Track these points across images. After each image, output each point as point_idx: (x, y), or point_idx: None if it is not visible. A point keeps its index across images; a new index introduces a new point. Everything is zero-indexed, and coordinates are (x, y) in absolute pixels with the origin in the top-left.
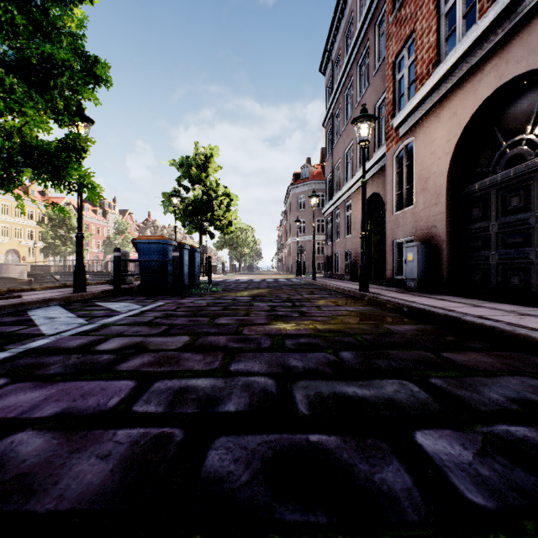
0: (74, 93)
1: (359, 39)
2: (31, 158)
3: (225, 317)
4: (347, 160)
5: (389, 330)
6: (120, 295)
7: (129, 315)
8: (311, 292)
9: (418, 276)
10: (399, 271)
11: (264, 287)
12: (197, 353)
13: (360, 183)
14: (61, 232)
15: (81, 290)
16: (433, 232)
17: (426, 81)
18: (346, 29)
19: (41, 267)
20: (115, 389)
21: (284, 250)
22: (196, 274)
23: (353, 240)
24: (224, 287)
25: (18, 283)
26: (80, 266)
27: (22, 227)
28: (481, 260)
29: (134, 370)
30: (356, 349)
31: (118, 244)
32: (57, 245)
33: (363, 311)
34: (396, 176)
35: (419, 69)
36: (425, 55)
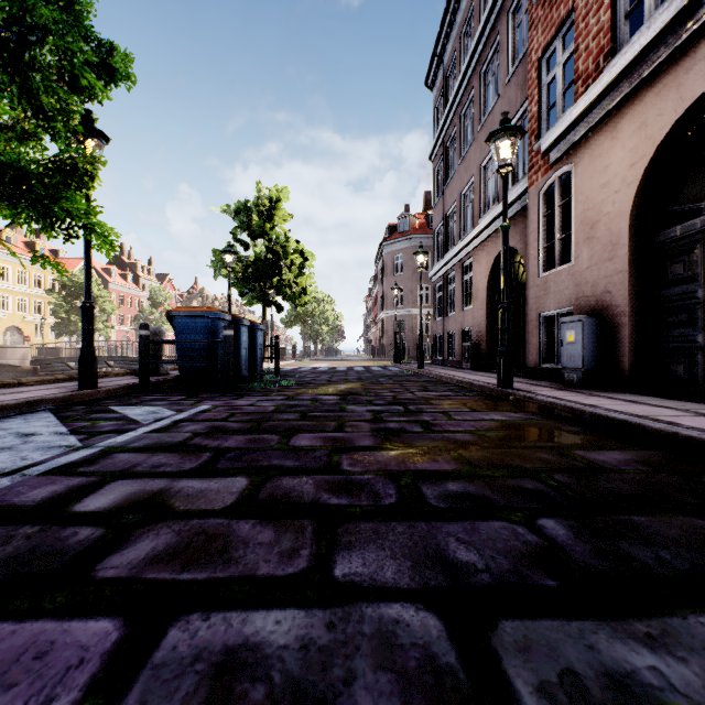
0: (76, 92)
1: (484, 34)
2: (4, 184)
3: (306, 433)
4: (465, 203)
5: (591, 463)
6: (148, 392)
7: (152, 430)
8: (424, 388)
9: (583, 364)
10: (548, 358)
11: (354, 380)
12: (264, 522)
13: (485, 235)
14: (79, 304)
15: (89, 385)
16: (605, 300)
17: (597, 79)
18: (464, 24)
19: (51, 351)
20: (69, 657)
21: (374, 328)
22: (258, 361)
23: (475, 314)
24: (297, 380)
25: (19, 372)
26: (88, 351)
27: (26, 297)
28: (686, 341)
29: (130, 577)
30: (564, 510)
31: (154, 319)
32: (73, 320)
33: (520, 421)
34: (543, 221)
35: (582, 64)
36: (592, 43)
